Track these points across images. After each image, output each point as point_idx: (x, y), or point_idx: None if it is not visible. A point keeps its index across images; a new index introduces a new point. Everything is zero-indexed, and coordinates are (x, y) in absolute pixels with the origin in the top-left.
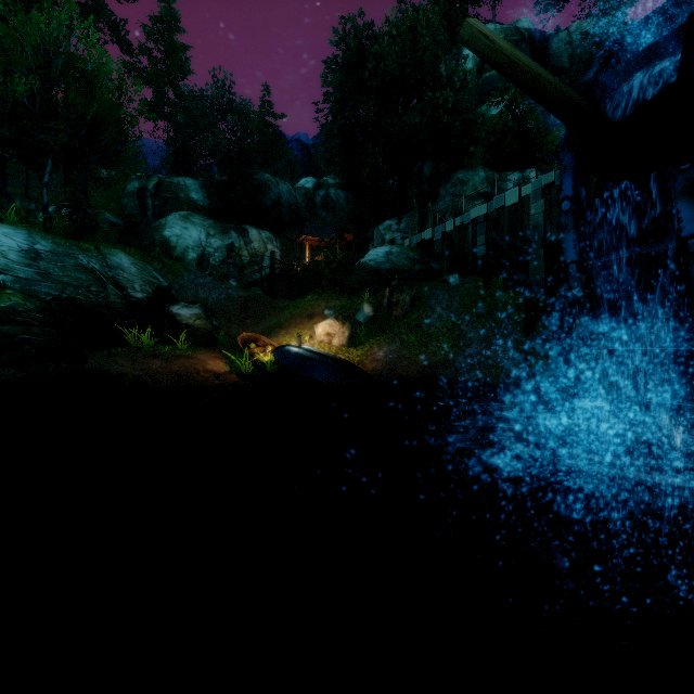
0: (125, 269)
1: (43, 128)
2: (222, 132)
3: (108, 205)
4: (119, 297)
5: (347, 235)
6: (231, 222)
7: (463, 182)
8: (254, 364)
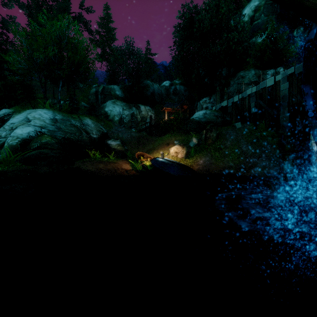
0: (89, 125)
1: (59, 69)
2: (129, 64)
3: (83, 99)
4: (87, 137)
5: (185, 106)
6: (133, 103)
7: (243, 77)
8: (142, 166)
